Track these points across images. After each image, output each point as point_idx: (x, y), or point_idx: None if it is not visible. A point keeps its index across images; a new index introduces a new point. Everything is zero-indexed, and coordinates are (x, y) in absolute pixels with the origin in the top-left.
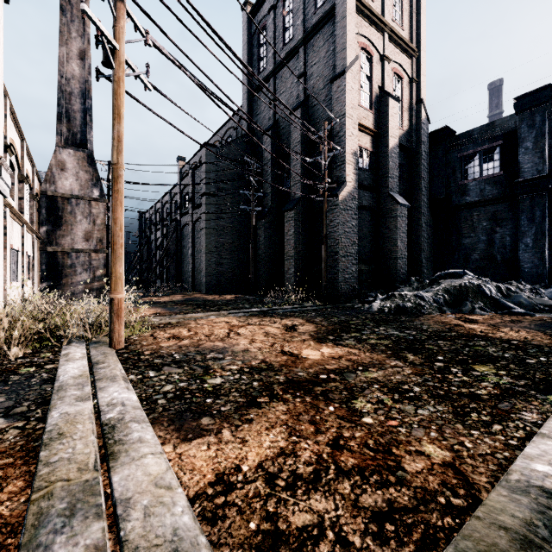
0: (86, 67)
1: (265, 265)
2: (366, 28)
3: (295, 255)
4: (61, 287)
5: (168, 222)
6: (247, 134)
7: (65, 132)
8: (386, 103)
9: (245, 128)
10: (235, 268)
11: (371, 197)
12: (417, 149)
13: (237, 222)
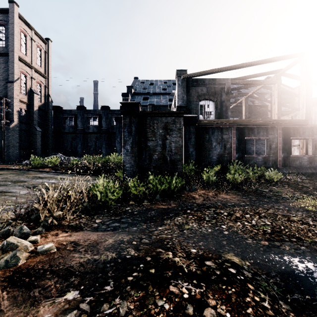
0: None
1: None
2: (24, 66)
3: None
4: None
5: None
6: None
7: None
8: (33, 95)
9: None
10: None
11: (26, 126)
12: (48, 111)
13: None
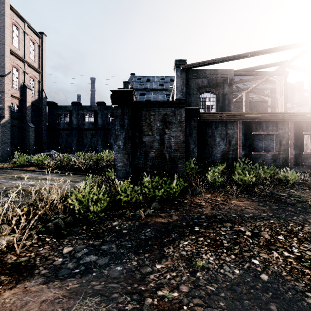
0: None
1: None
2: (16, 60)
3: None
4: None
5: None
6: None
7: None
8: (26, 90)
9: None
10: None
11: (19, 122)
12: (42, 107)
13: None
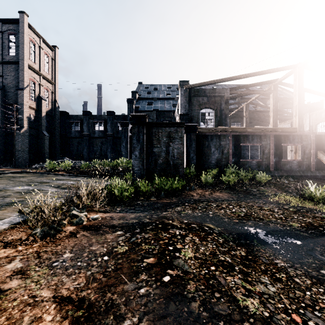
0: None
1: None
2: (32, 74)
3: None
4: None
5: None
6: None
7: None
8: (41, 101)
9: None
10: None
11: (35, 131)
12: (55, 116)
13: None
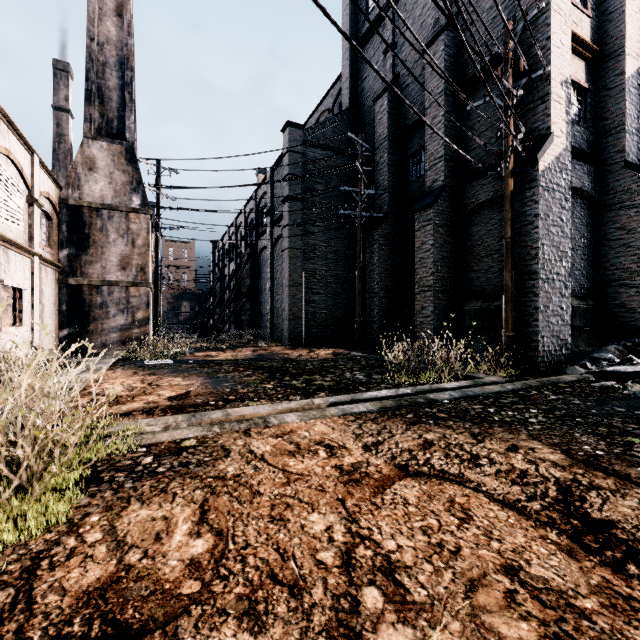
0: (125, 26)
1: (379, 302)
2: None
3: (435, 284)
4: (88, 336)
5: (242, 249)
6: (348, 108)
7: (98, 118)
8: None
9: (346, 103)
10: (332, 308)
11: (585, 173)
12: None
13: (335, 240)
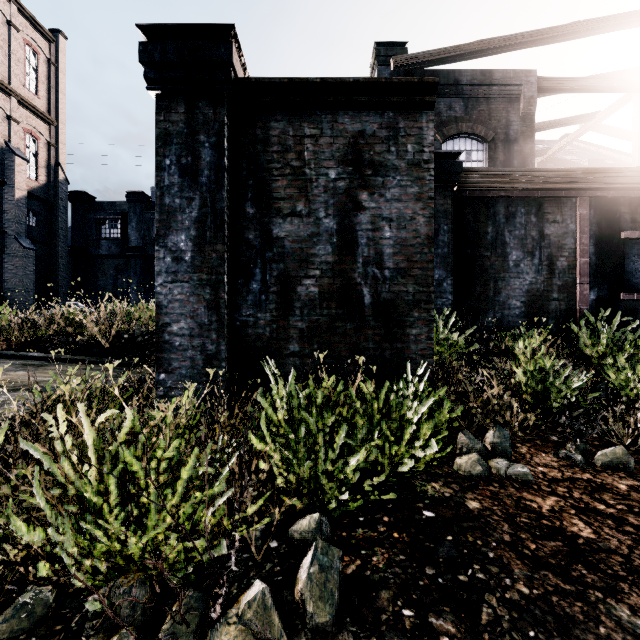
0: None
1: None
2: None
3: None
4: None
5: None
6: None
7: None
8: (13, 159)
9: None
10: None
11: None
12: (56, 203)
13: None
